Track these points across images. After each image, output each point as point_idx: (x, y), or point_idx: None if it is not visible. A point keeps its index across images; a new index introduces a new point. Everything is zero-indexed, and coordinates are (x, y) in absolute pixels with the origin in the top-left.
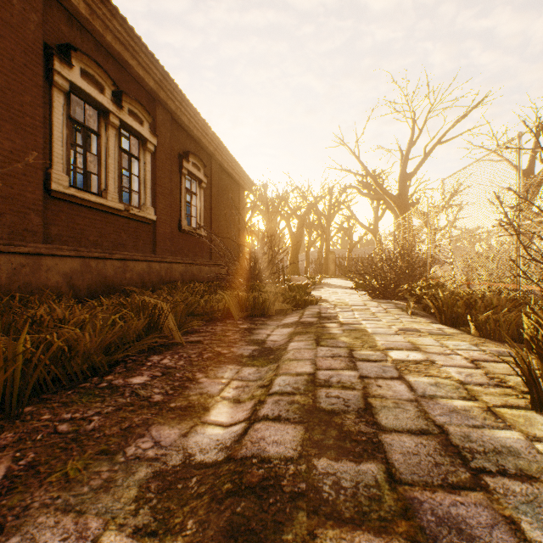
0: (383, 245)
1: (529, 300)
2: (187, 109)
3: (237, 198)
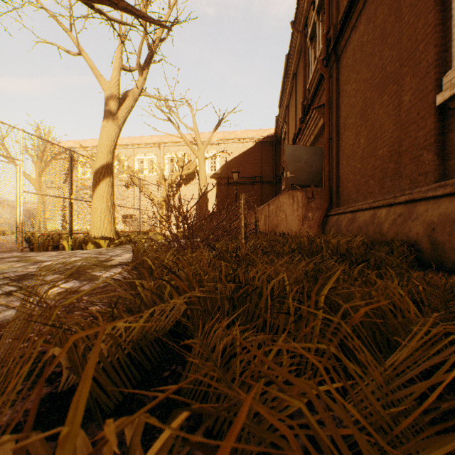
0: None
1: None
2: None
3: None
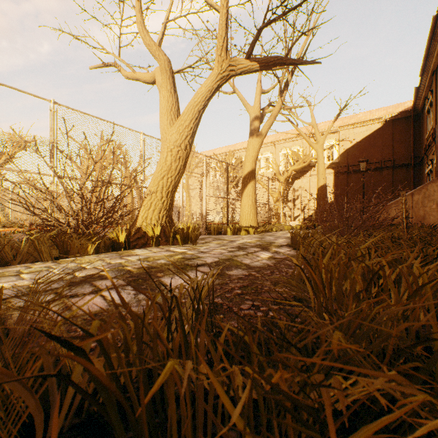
0: None
1: None
2: None
3: None
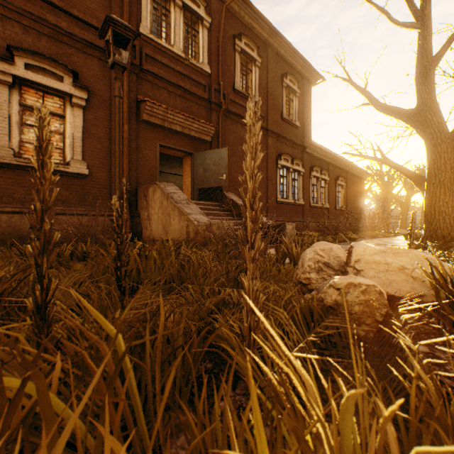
0: None
1: None
2: (339, 161)
3: (359, 185)
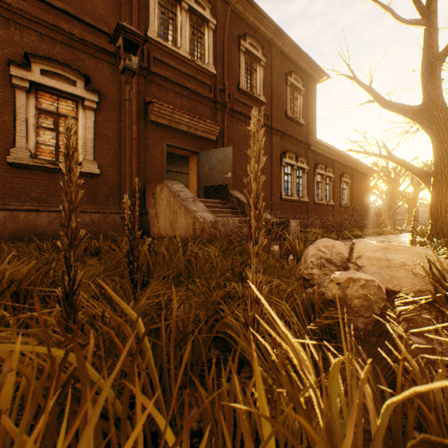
0: None
1: None
2: (344, 158)
3: (365, 182)
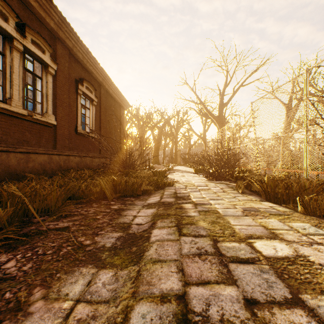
0: (210, 146)
1: (321, 182)
2: (81, 48)
3: (119, 114)
